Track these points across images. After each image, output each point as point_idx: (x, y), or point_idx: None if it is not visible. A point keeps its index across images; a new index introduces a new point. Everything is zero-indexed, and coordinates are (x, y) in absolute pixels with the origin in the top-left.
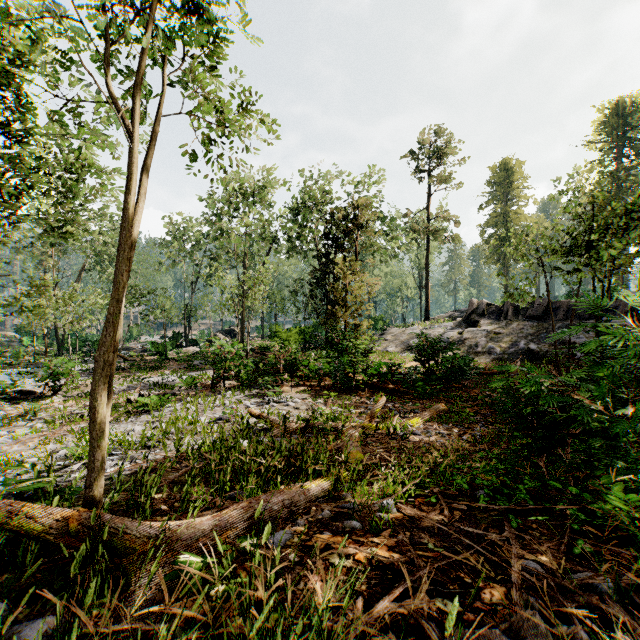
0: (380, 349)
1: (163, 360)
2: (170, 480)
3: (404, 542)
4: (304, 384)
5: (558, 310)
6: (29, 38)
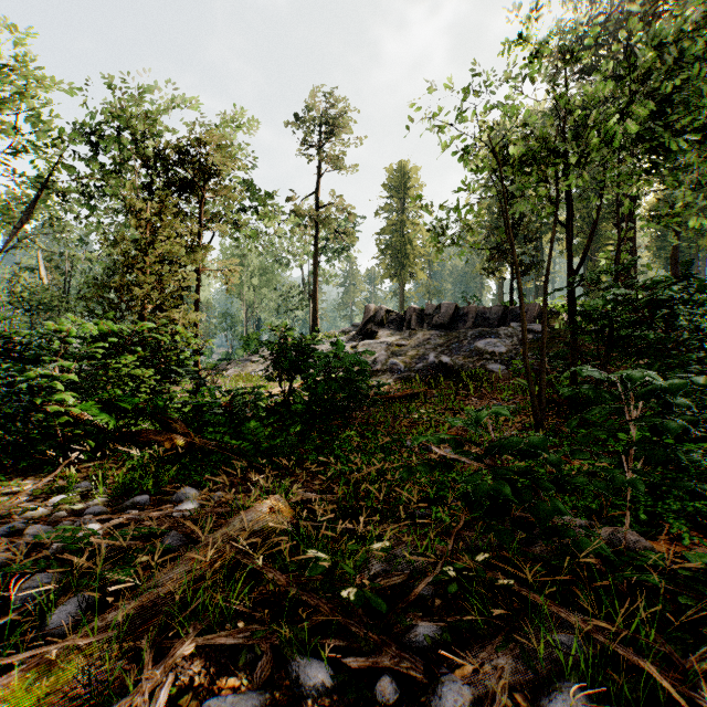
0: (243, 374)
1: None
2: None
3: None
4: None
5: (467, 317)
6: None
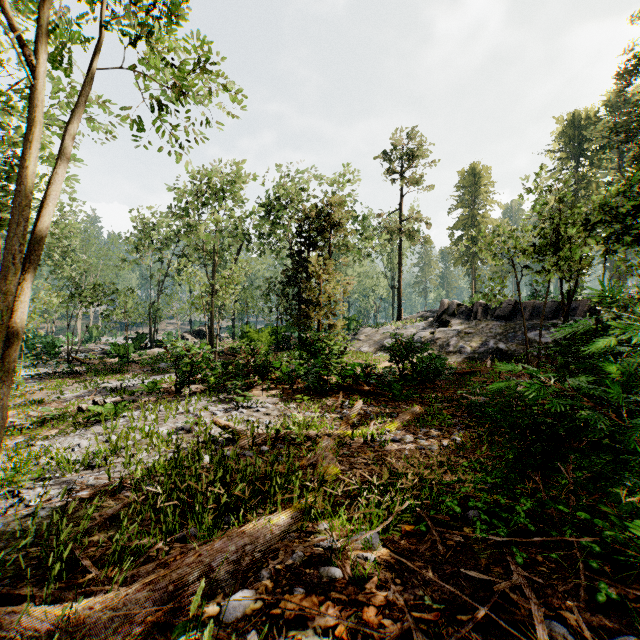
0: (354, 349)
1: (124, 363)
2: (107, 515)
3: (397, 602)
4: (276, 387)
5: (524, 310)
6: None
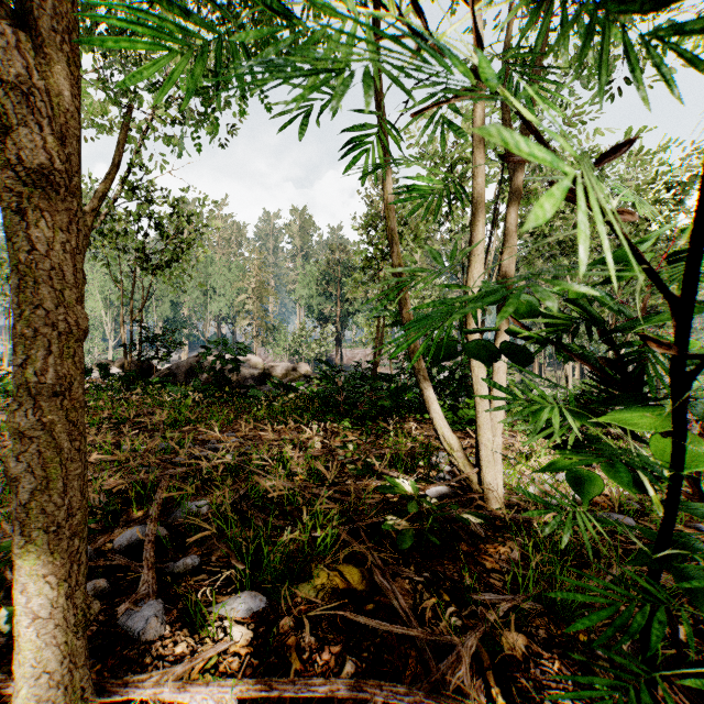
0: None
1: None
2: None
3: None
4: None
5: None
6: (681, 186)
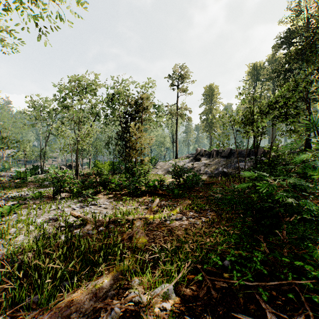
0: (154, 173)
1: (24, 182)
2: None
3: None
4: (112, 193)
5: (234, 153)
6: None
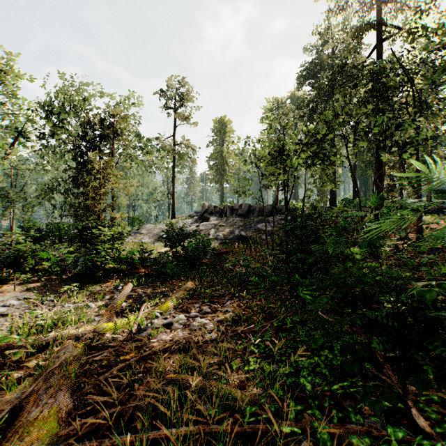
0: (136, 241)
1: None
2: None
3: None
4: (40, 279)
5: (254, 211)
6: None
